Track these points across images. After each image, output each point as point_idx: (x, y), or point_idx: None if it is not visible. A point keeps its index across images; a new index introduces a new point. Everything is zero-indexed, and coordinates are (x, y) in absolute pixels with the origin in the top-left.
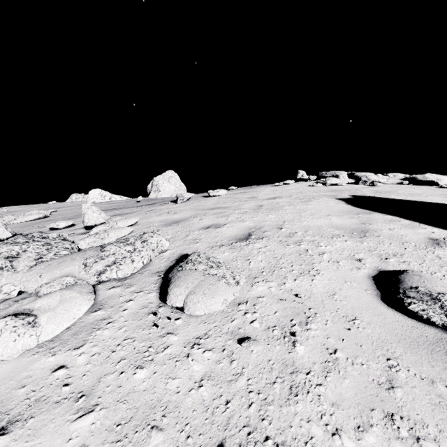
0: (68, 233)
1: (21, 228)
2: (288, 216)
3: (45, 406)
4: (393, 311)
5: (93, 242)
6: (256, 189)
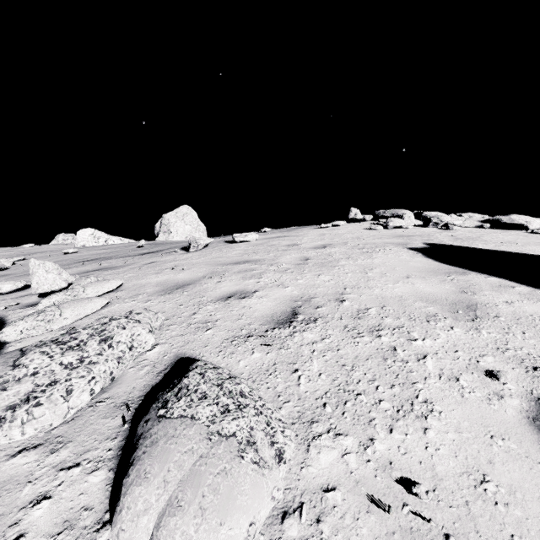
0: (6, 305)
1: None
2: (348, 278)
3: None
4: None
5: (31, 329)
6: (297, 232)
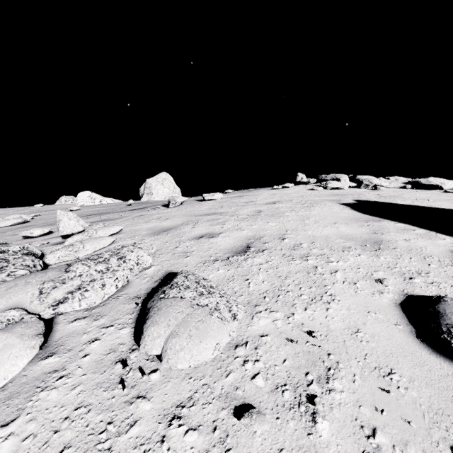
0: (40, 243)
1: None
2: (290, 224)
3: None
4: (438, 357)
5: (65, 256)
6: (254, 193)
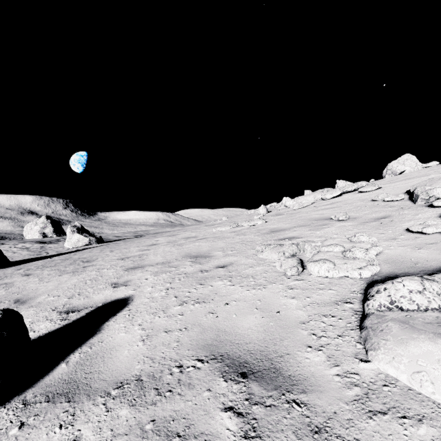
0: None
1: None
2: None
3: (335, 200)
4: None
5: None
6: None
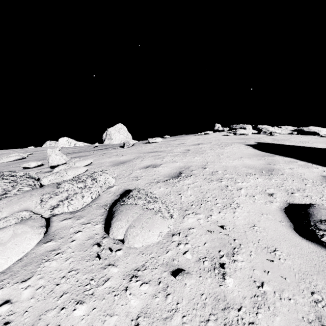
0: (36, 171)
1: (2, 167)
2: (209, 158)
3: None
4: (307, 241)
5: (54, 179)
6: (184, 137)
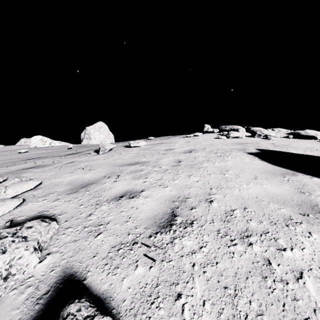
0: None
1: None
2: (212, 179)
3: None
4: None
5: None
6: (171, 140)
